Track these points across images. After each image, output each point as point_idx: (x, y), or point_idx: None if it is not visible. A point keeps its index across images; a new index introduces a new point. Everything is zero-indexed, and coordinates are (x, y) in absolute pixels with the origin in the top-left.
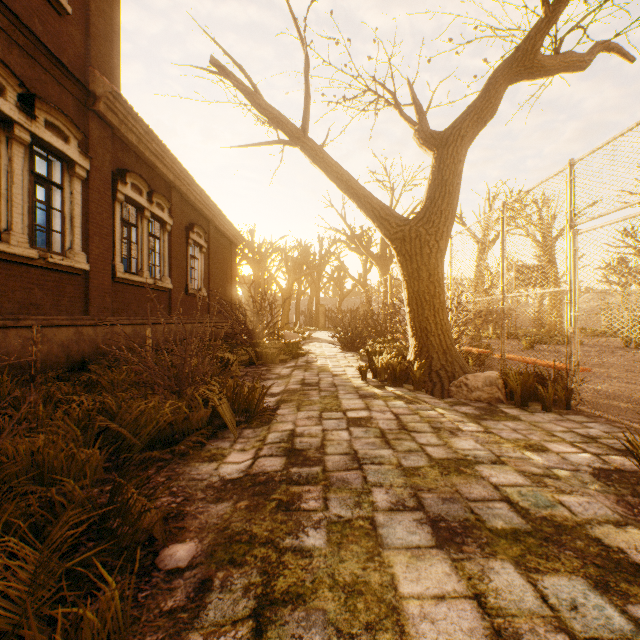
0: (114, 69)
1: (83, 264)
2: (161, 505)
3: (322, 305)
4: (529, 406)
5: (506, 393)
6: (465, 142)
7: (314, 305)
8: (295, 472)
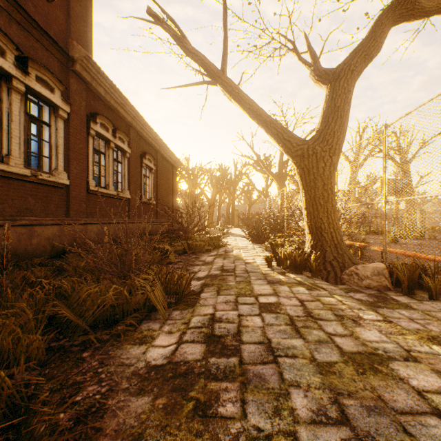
0: (88, 41)
1: (64, 180)
2: (86, 396)
3: (236, 210)
4: (415, 294)
5: (391, 281)
6: (354, 75)
7: (231, 210)
8: (213, 363)
